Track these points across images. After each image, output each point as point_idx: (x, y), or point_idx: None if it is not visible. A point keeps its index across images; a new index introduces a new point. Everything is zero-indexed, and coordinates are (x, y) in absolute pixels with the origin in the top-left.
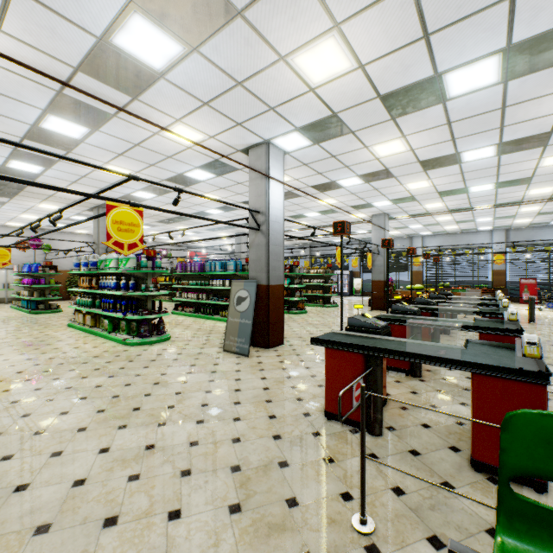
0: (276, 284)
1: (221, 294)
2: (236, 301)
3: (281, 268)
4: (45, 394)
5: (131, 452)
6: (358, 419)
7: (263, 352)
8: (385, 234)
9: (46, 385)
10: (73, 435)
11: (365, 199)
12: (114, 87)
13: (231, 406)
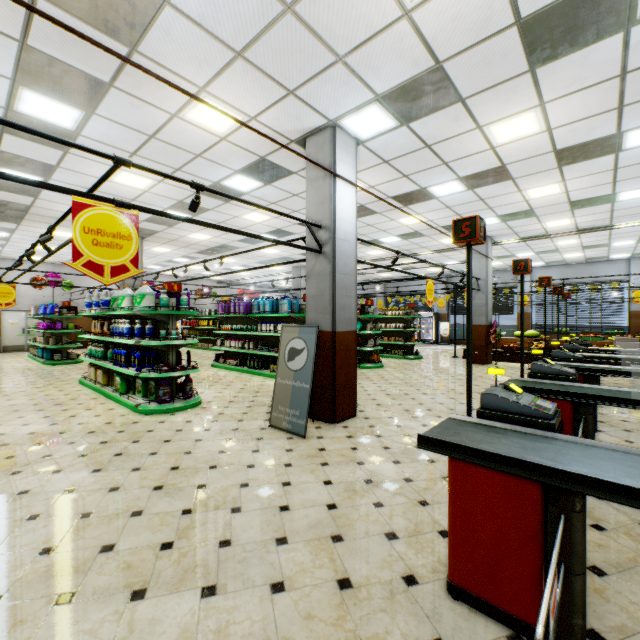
0: (345, 330)
1: (272, 342)
2: (287, 355)
3: (352, 307)
4: None
5: None
6: (526, 618)
7: (326, 429)
8: (488, 264)
9: None
10: None
11: (463, 215)
12: (98, 28)
13: (269, 549)
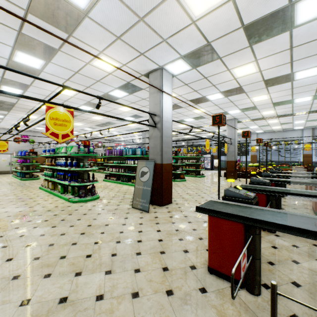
0: (167, 163)
1: (133, 169)
2: (140, 175)
3: (170, 152)
4: (3, 241)
5: (46, 306)
6: (238, 278)
7: (158, 208)
8: (235, 131)
9: (7, 233)
10: (7, 284)
11: (223, 108)
12: (55, 26)
13: (133, 257)
